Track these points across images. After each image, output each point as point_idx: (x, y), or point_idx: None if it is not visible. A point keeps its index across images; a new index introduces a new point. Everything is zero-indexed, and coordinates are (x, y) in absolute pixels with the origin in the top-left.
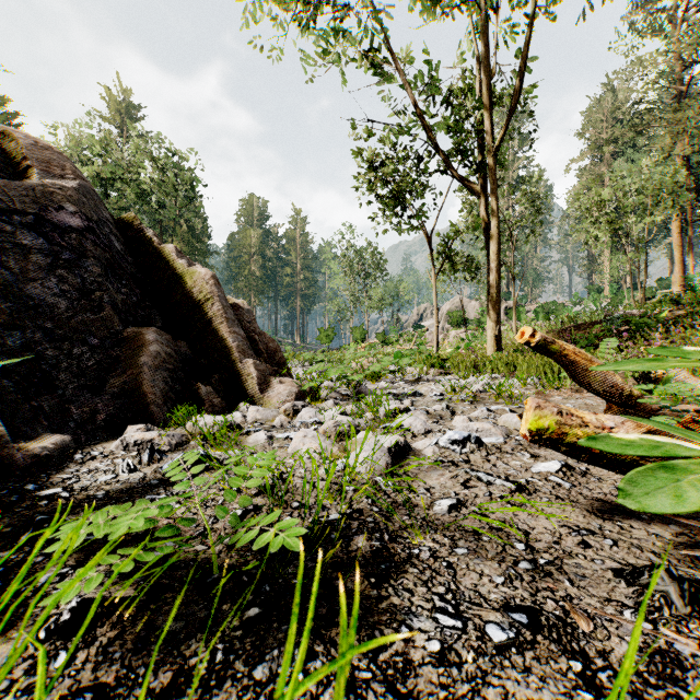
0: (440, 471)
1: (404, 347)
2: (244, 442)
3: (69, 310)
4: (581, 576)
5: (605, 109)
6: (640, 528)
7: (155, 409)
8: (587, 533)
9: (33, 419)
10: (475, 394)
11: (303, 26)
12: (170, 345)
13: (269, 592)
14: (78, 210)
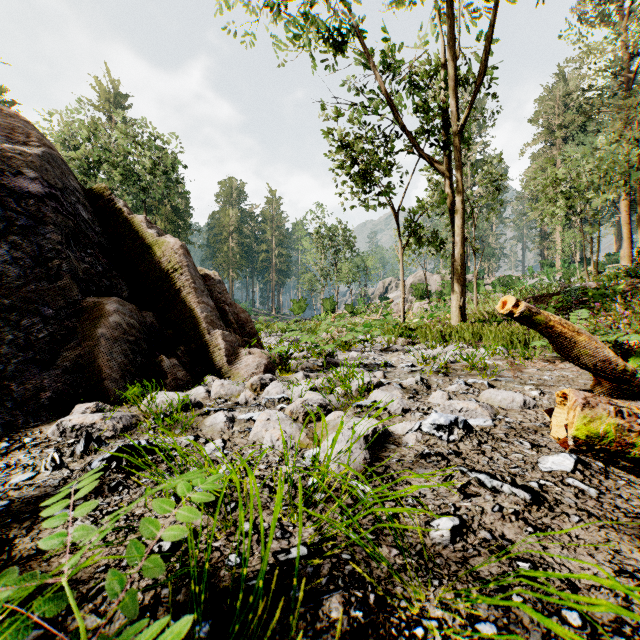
0: (428, 469)
1: (371, 317)
2: (201, 424)
3: (23, 278)
4: None
5: (557, 97)
6: None
7: (111, 385)
8: None
9: None
10: (447, 365)
11: (276, 12)
12: (133, 315)
13: None
14: (39, 176)
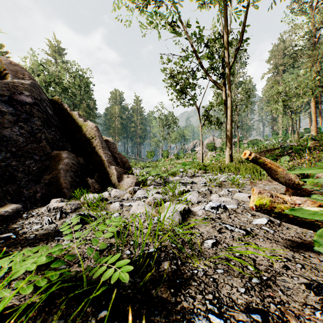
0: (206, 224)
1: (186, 160)
2: (108, 207)
3: (24, 142)
4: (287, 288)
5: (280, 50)
6: (314, 257)
7: (66, 191)
8: (286, 260)
9: (3, 196)
10: (221, 182)
11: (139, 10)
12: (74, 159)
13: (114, 299)
14: (30, 94)
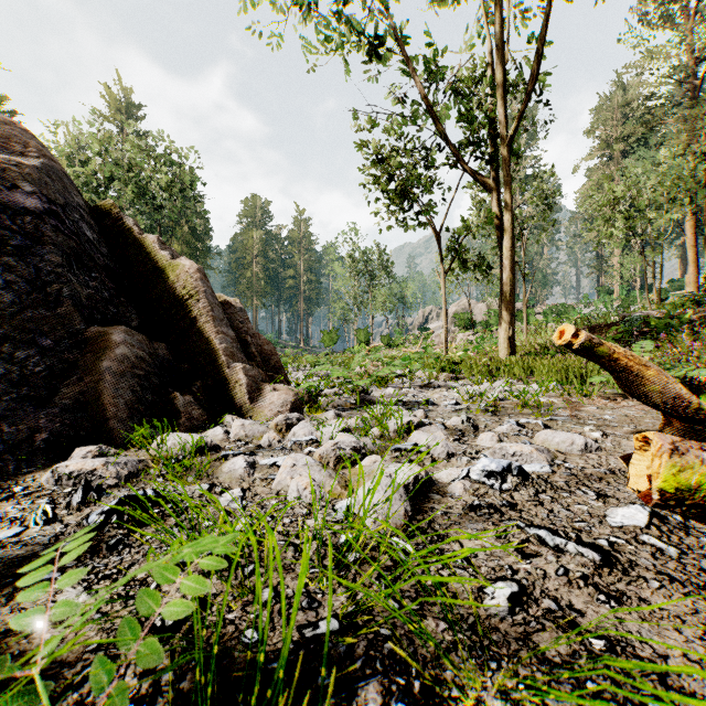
0: (479, 524)
1: (409, 350)
2: (217, 471)
3: (18, 305)
4: None
5: (615, 107)
6: None
7: (116, 425)
8: None
9: None
10: (496, 403)
11: (304, 11)
12: (142, 347)
13: None
14: (37, 190)
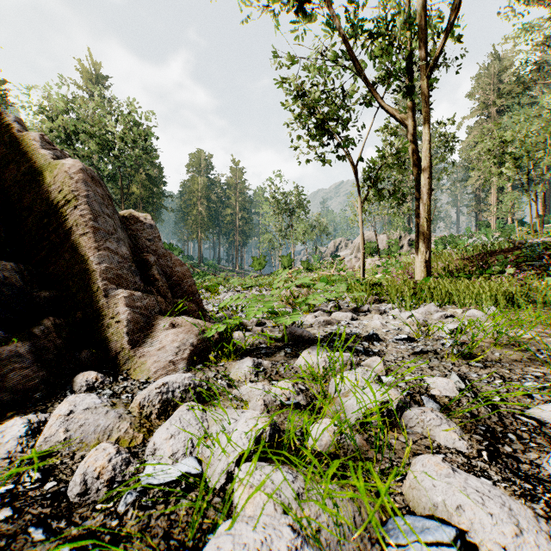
0: None
1: (326, 273)
2: None
3: None
4: None
5: (492, 74)
6: None
7: None
8: None
9: None
10: (465, 341)
11: None
12: None
13: None
14: None
